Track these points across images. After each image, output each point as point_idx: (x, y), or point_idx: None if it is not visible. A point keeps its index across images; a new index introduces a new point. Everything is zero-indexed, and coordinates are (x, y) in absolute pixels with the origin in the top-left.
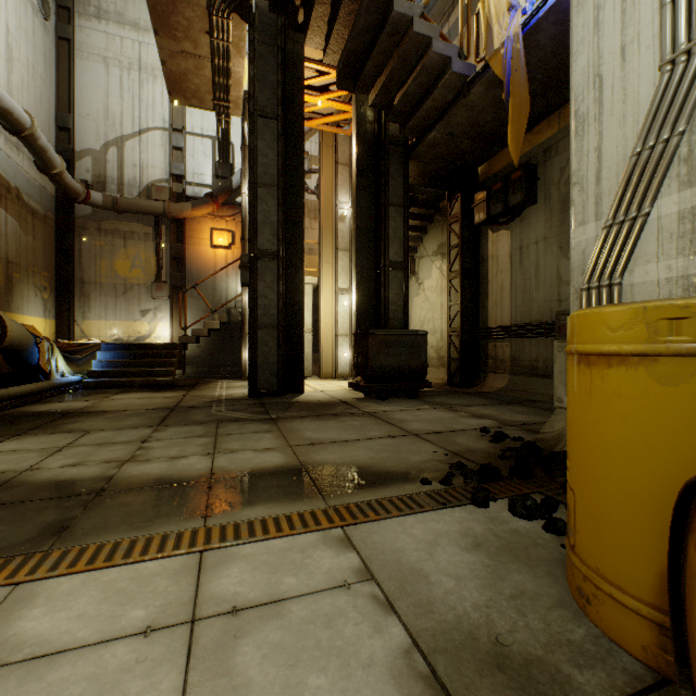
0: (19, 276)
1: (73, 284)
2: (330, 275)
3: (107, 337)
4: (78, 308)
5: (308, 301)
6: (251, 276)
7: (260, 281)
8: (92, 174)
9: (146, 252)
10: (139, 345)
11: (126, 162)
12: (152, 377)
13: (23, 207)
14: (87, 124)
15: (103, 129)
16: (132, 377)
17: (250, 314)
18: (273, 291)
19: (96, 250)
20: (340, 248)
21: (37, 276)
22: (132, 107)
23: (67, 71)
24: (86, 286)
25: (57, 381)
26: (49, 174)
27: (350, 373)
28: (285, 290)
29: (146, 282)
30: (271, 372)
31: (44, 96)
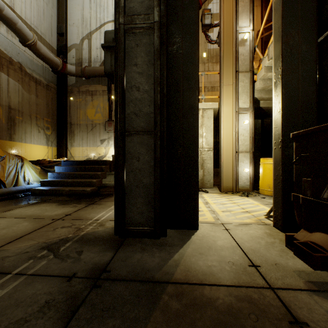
0: (21, 119)
1: (65, 125)
2: (230, 96)
3: (82, 157)
4: (69, 140)
5: (209, 124)
6: (117, 60)
7: (129, 64)
8: (75, 59)
9: (103, 103)
10: (83, 161)
11: (92, 47)
12: (80, 187)
13: (26, 76)
14: (73, 29)
15: (81, 30)
16: (67, 186)
17: (115, 115)
18: (147, 79)
19: (77, 104)
20: (240, 70)
21: (40, 120)
22: (95, 12)
23: (63, 0)
24: (72, 127)
25: (6, 189)
26: (26, 45)
27: (251, 188)
28: (166, 76)
29: (103, 121)
30: (144, 199)
31: (46, 13)
